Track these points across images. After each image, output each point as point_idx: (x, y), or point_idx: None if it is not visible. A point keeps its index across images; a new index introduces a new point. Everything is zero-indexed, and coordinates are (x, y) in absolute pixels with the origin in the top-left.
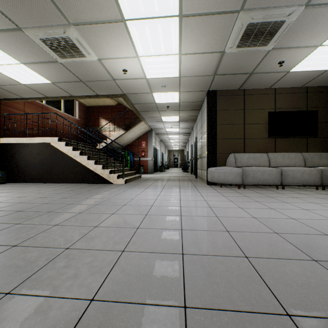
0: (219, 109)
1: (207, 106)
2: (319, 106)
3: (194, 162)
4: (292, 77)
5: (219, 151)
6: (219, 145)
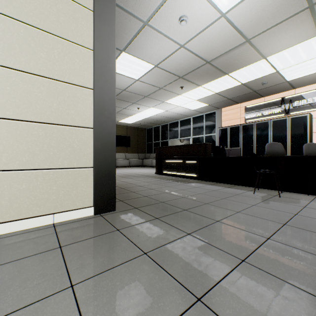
0: None
1: None
2: (131, 135)
3: None
4: (120, 123)
5: None
6: None
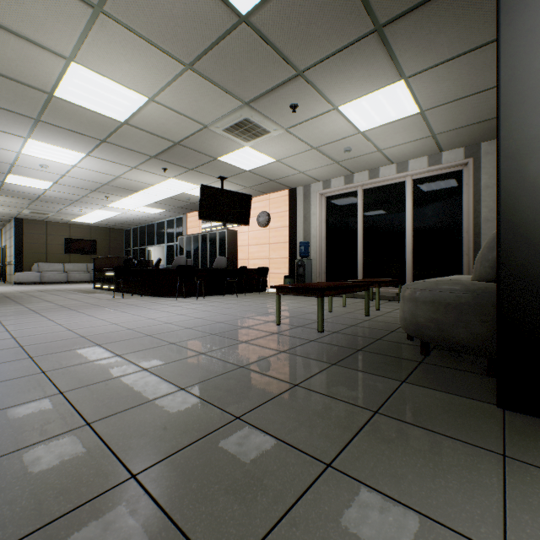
0: (26, 232)
1: (15, 228)
2: (99, 238)
3: (4, 268)
4: (77, 222)
5: (26, 261)
6: (26, 257)
